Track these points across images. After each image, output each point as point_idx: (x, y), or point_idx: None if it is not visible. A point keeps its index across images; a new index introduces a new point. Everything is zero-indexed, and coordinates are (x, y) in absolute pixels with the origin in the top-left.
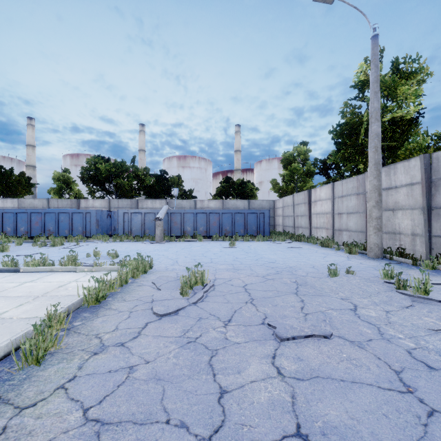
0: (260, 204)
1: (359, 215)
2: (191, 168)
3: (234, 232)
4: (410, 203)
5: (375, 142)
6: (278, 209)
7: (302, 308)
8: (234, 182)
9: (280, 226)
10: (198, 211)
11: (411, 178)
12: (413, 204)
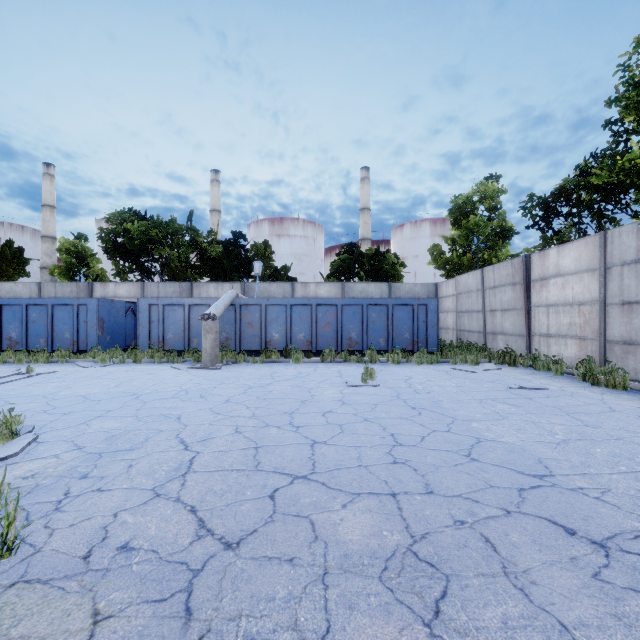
0: (411, 290)
1: None
2: (292, 237)
3: (367, 343)
4: None
5: None
6: (444, 298)
7: None
8: (362, 253)
9: (450, 330)
10: (294, 301)
11: None
12: None
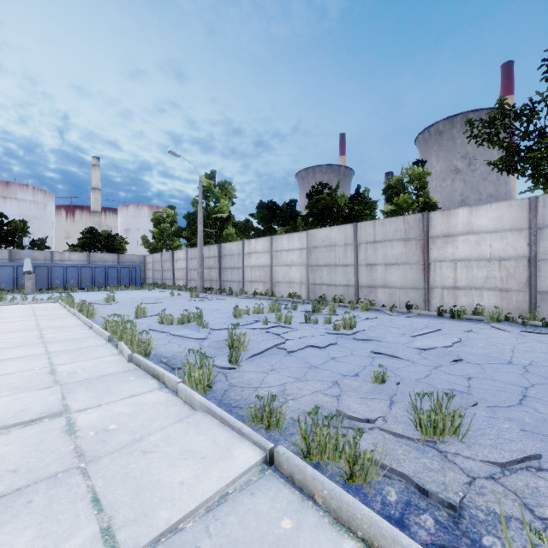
0: (131, 258)
1: None
2: (20, 201)
3: (108, 284)
4: (215, 265)
5: (200, 234)
6: (148, 263)
7: (156, 302)
8: (99, 233)
9: (151, 279)
10: (68, 265)
11: (215, 253)
12: (216, 266)
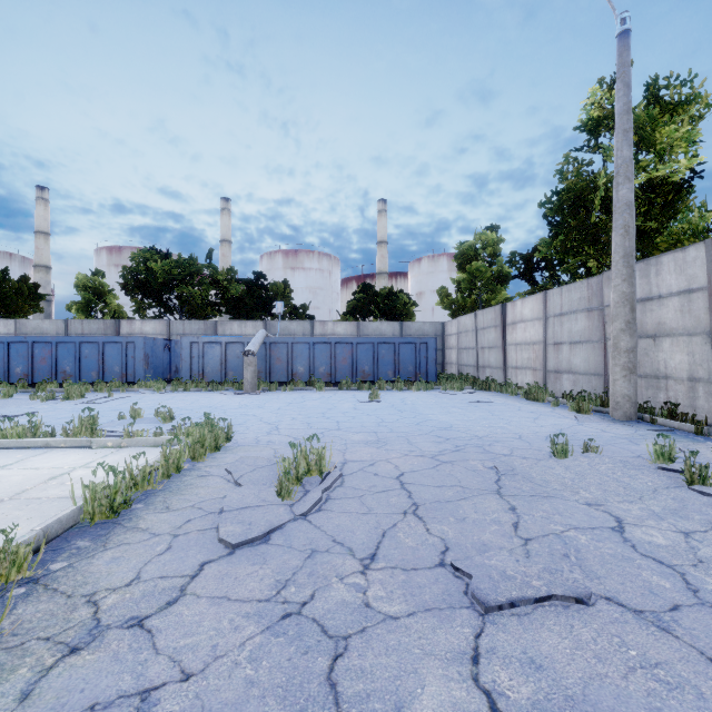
0: (420, 328)
1: (591, 346)
2: (307, 270)
3: (377, 375)
4: (686, 325)
5: (624, 217)
6: (449, 336)
7: (516, 526)
8: (377, 292)
9: (454, 365)
10: (316, 339)
11: (688, 280)
12: (692, 327)
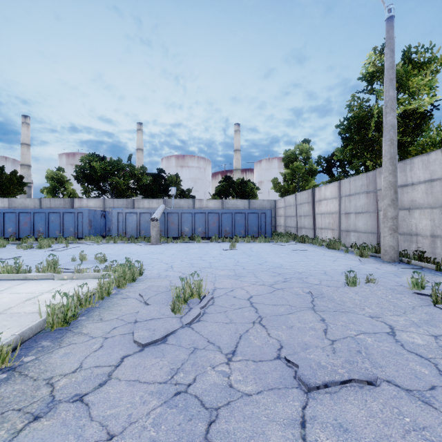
0: (261, 204)
1: (369, 215)
2: (190, 167)
3: (234, 233)
4: (429, 201)
5: (390, 134)
6: (279, 209)
7: (326, 331)
8: (234, 181)
9: (282, 226)
10: (196, 211)
11: (430, 173)
12: (433, 203)
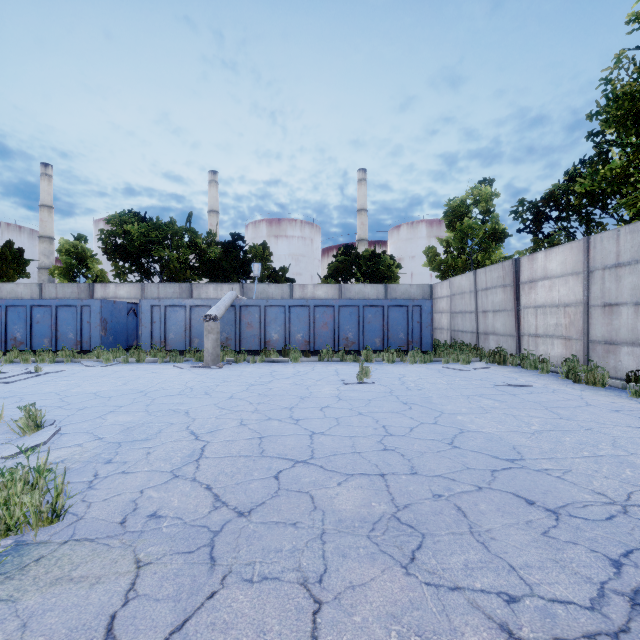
0: (407, 291)
1: None
2: (289, 238)
3: (363, 343)
4: None
5: None
6: (438, 299)
7: None
8: (359, 254)
9: (445, 330)
10: (292, 302)
11: None
12: None
